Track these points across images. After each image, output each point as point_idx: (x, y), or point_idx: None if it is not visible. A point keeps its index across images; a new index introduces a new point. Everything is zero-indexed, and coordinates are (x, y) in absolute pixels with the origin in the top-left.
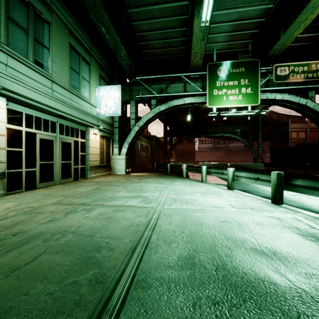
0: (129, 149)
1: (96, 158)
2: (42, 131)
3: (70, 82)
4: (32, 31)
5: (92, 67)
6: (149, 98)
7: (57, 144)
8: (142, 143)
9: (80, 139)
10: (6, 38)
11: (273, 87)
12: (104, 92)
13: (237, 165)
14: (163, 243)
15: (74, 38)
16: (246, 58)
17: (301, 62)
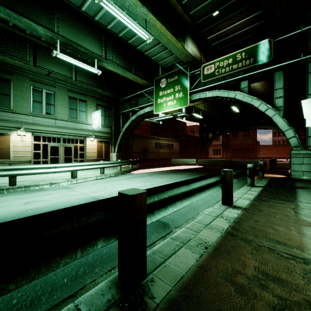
0: (120, 148)
1: (93, 154)
2: (52, 143)
3: (69, 116)
4: (44, 101)
5: (89, 101)
6: (130, 111)
7: (61, 148)
8: (162, 142)
9: (79, 144)
10: (32, 109)
11: (203, 87)
12: (95, 115)
13: (232, 161)
14: (3, 178)
15: (72, 92)
16: (179, 67)
17: (226, 55)
